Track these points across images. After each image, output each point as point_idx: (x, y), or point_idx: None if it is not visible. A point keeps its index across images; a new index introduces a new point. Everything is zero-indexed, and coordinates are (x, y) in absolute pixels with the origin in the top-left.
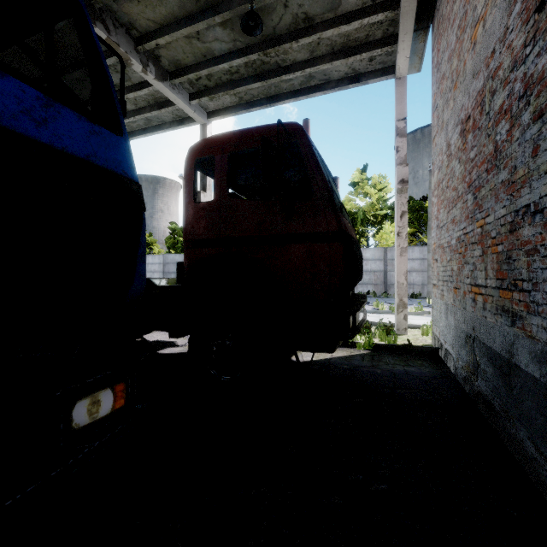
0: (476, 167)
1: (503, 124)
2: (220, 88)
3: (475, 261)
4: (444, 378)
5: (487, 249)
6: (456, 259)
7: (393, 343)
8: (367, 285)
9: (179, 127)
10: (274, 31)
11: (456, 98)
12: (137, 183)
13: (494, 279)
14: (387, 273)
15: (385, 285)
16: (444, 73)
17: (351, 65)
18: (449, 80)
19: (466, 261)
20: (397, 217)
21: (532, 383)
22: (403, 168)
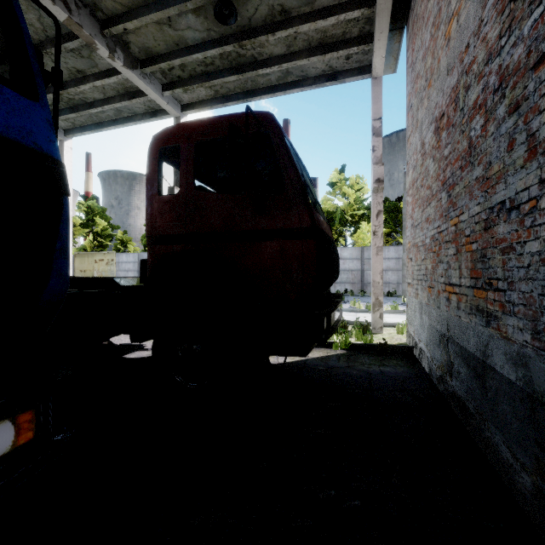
0: (450, 165)
1: (478, 119)
2: (195, 80)
3: (449, 260)
4: (418, 377)
5: (461, 248)
6: (431, 258)
7: (369, 342)
8: (344, 284)
9: (152, 120)
10: (250, 22)
11: (431, 96)
12: (56, 160)
13: (468, 278)
14: (364, 272)
15: (362, 283)
16: (419, 72)
17: (328, 62)
18: (423, 79)
19: (440, 260)
20: (373, 216)
21: (508, 386)
22: (379, 168)
